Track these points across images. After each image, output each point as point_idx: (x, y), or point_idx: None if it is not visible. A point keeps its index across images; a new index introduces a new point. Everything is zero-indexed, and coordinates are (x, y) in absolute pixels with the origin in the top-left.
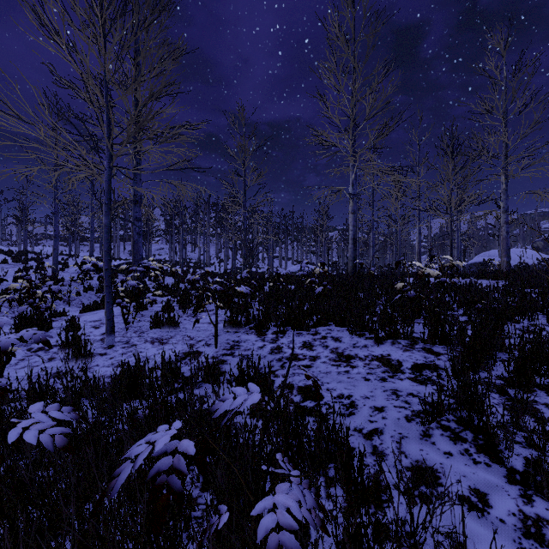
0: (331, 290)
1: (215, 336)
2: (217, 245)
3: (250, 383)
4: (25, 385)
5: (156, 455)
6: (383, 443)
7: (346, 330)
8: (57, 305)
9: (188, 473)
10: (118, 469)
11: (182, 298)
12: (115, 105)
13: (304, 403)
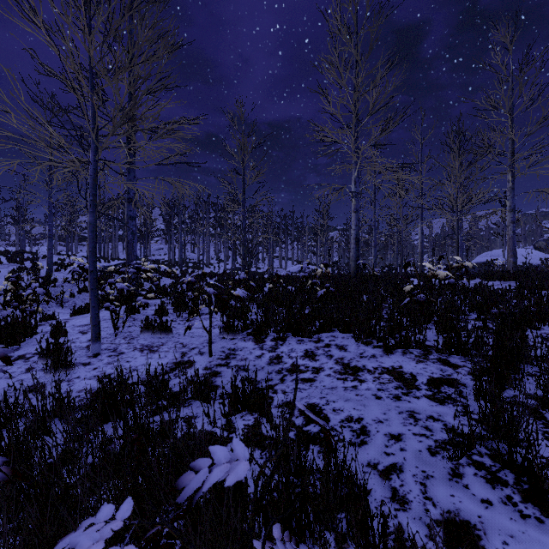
0: (334, 292)
1: (209, 344)
2: (217, 245)
3: (236, 439)
4: None
5: None
6: (404, 485)
7: (351, 337)
8: (50, 307)
9: None
10: None
11: (177, 301)
12: (108, 99)
13: (308, 427)
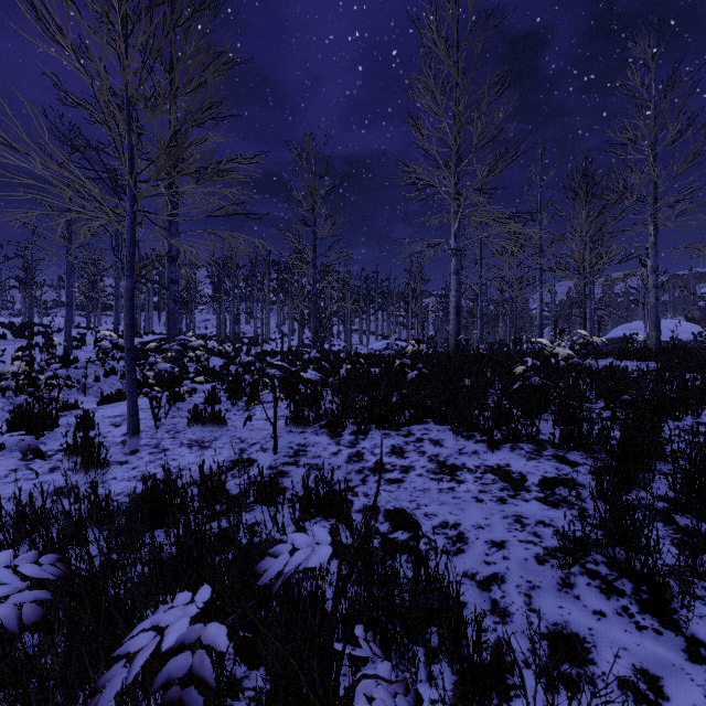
0: (428, 375)
1: (274, 439)
2: (279, 316)
3: (317, 526)
4: (15, 506)
5: (167, 649)
6: (506, 597)
7: (448, 430)
8: (70, 394)
9: (215, 685)
10: (104, 678)
11: (231, 386)
12: (144, 132)
13: (394, 535)
